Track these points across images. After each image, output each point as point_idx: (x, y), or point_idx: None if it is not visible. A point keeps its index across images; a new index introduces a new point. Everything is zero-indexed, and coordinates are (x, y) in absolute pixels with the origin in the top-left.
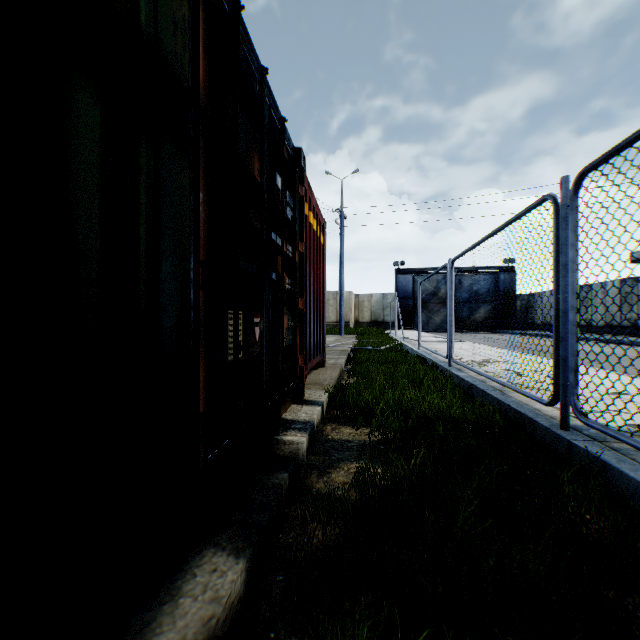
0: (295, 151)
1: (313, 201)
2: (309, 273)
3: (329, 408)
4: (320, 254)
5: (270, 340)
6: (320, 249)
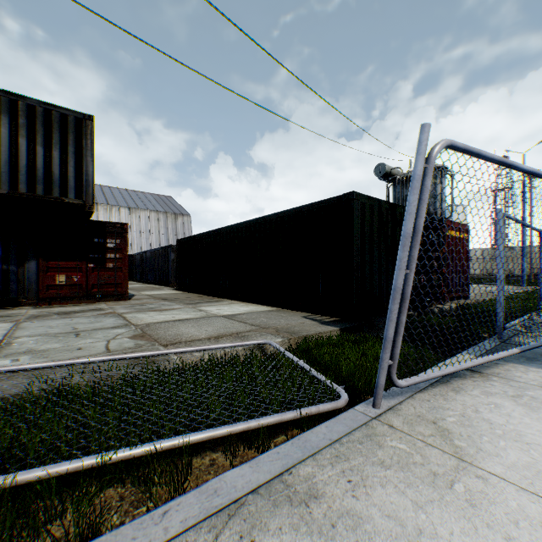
0: (439, 220)
1: (454, 225)
2: (451, 257)
3: (455, 309)
4: (462, 245)
5: (426, 282)
6: (462, 242)
